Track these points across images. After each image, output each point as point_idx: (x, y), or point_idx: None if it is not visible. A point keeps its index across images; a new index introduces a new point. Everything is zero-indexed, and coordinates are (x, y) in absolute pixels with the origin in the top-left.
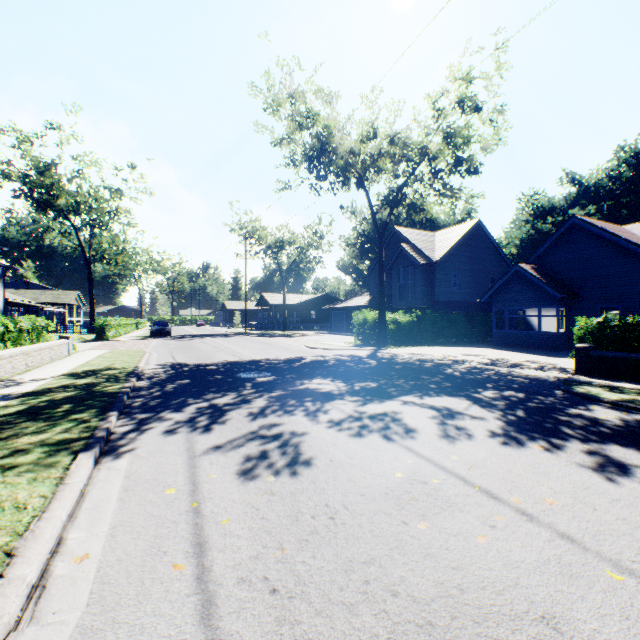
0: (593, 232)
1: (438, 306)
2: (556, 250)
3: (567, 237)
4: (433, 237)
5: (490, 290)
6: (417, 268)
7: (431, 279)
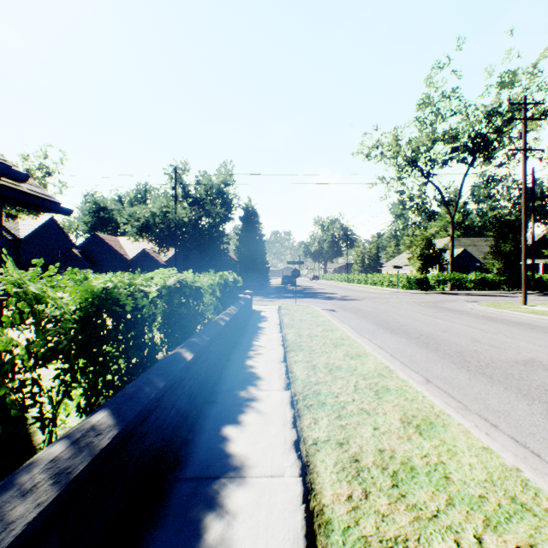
0: (103, 240)
1: (24, 266)
2: (90, 245)
3: (94, 240)
4: (18, 219)
5: (59, 260)
6: (7, 241)
7: (18, 249)
